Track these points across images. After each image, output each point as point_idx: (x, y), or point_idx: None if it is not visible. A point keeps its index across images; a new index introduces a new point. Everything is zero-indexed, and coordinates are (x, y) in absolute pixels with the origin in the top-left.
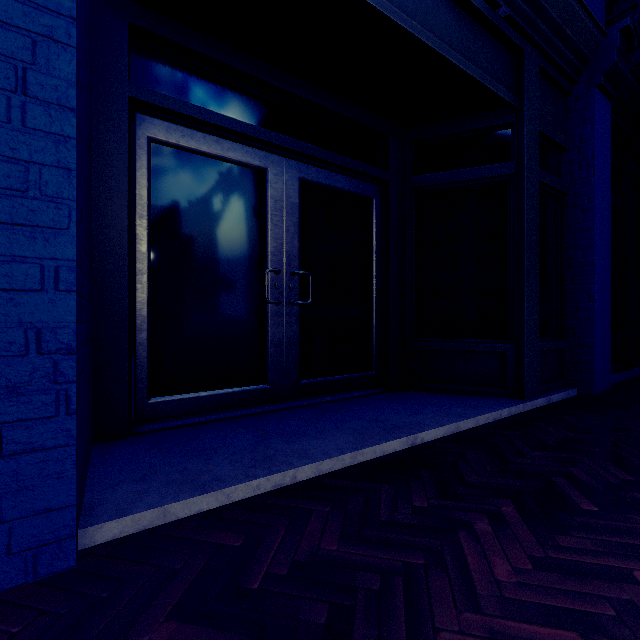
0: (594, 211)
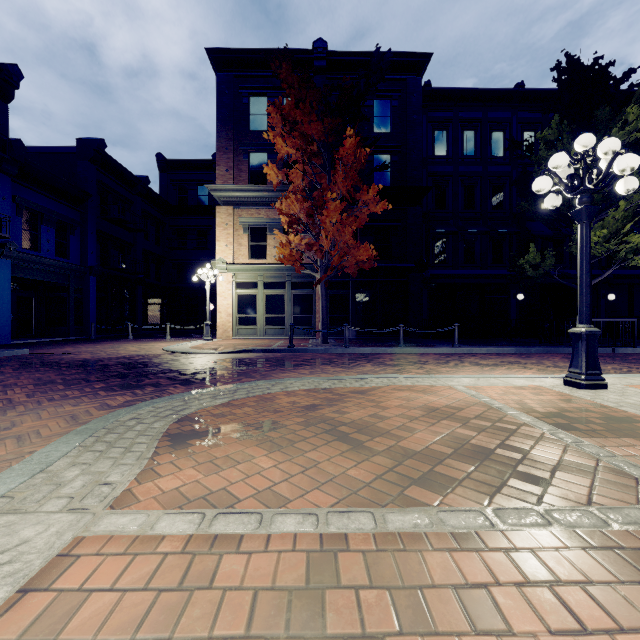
0: (90, 301)
